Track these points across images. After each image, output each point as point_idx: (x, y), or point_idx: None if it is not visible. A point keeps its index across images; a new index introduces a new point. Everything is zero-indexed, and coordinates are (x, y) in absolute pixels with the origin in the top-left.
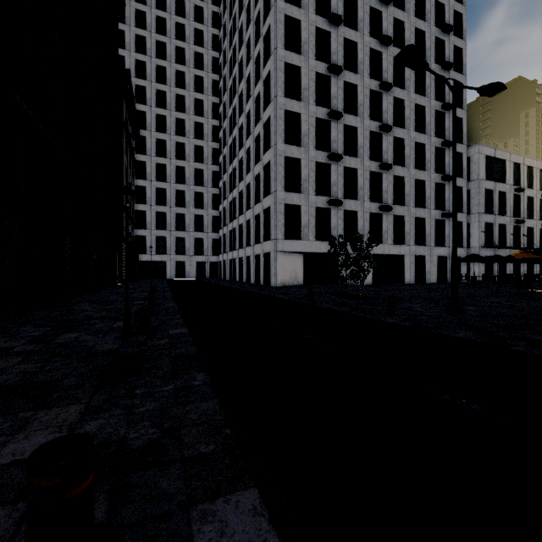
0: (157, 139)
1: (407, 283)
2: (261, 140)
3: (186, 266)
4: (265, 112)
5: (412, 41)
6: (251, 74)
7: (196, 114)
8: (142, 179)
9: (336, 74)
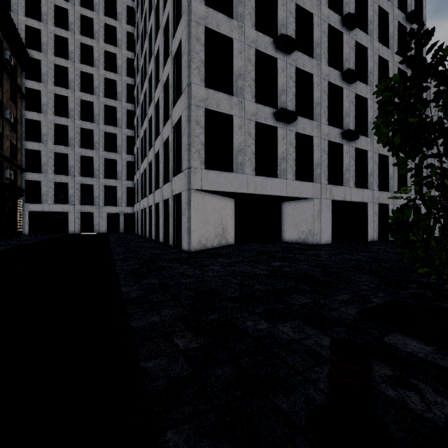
0: (57, 65)
1: (370, 239)
2: (170, 21)
3: (95, 218)
4: None
5: None
6: None
7: (107, 42)
8: (35, 112)
9: None
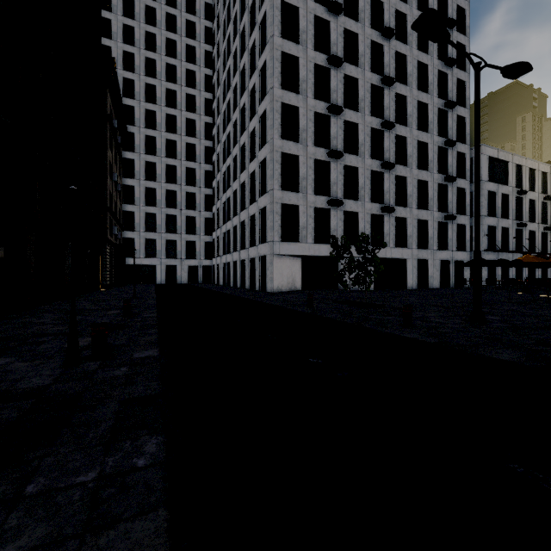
0: (147, 135)
1: (410, 288)
2: (256, 135)
3: (178, 270)
4: (261, 105)
5: (414, 35)
6: (245, 65)
7: (188, 110)
8: (130, 178)
9: (336, 66)
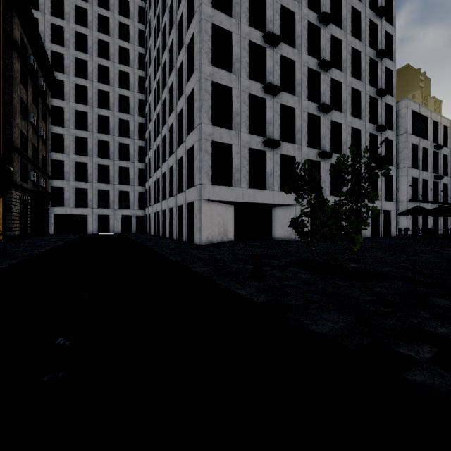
0: (77, 84)
1: None
2: (184, 68)
3: (110, 220)
4: (188, 31)
5: None
6: None
7: (121, 63)
8: (59, 126)
9: None
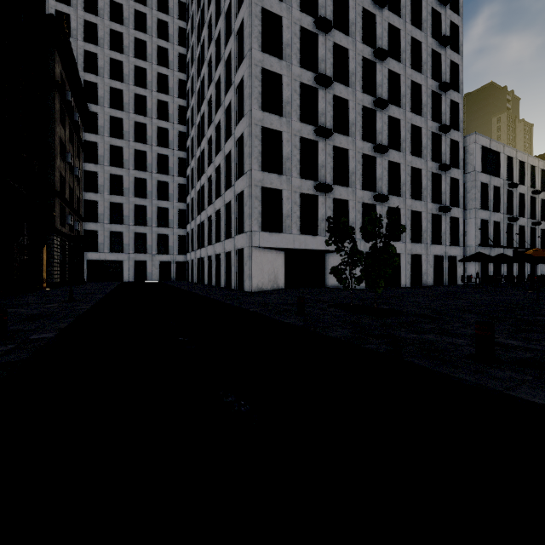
0: (112, 116)
1: (403, 286)
2: (232, 109)
3: (148, 266)
4: (237, 73)
5: (408, 8)
6: (221, 32)
7: (159, 91)
8: (93, 163)
9: (325, 31)
